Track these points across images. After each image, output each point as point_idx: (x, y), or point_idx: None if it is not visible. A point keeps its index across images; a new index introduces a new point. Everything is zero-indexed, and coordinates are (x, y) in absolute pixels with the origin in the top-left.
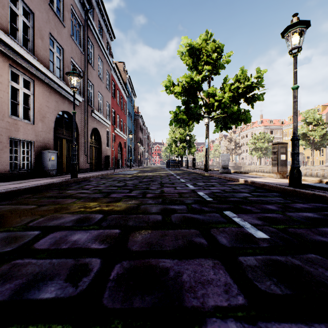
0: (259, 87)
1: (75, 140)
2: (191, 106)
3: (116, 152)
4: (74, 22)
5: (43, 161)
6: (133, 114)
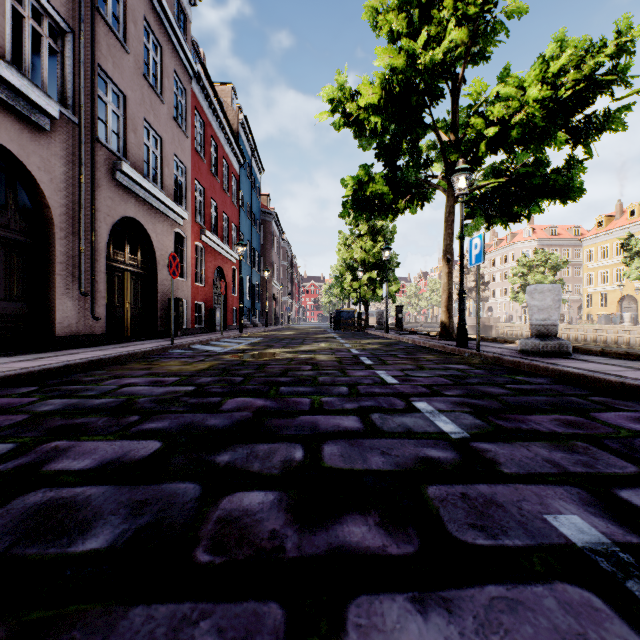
0: (611, 92)
1: None
2: None
3: (206, 292)
4: None
5: None
6: (257, 208)
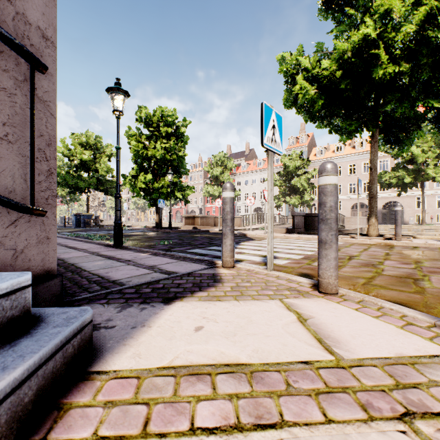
0: None
1: None
2: None
3: None
4: None
5: None
6: None
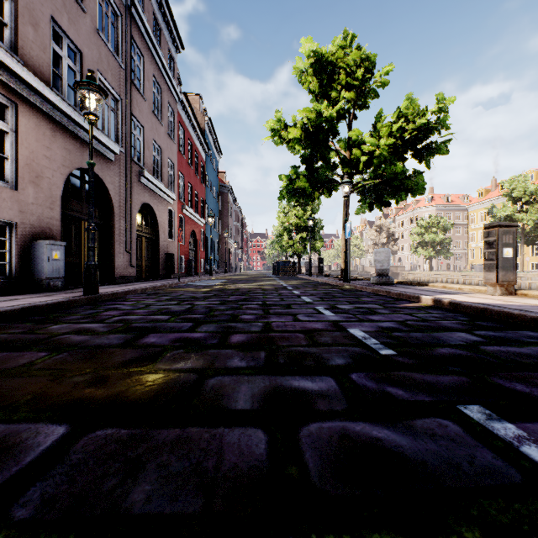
0: (439, 131)
1: (92, 219)
2: (317, 167)
3: (185, 249)
4: (104, 7)
5: (35, 262)
6: (217, 183)
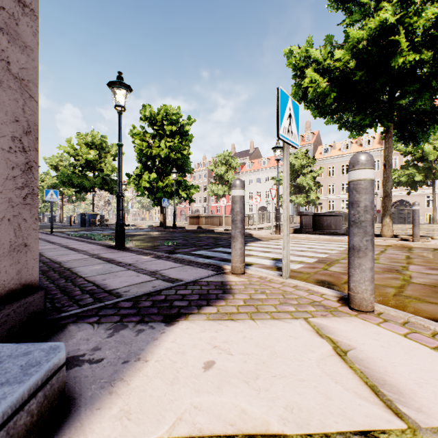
0: None
1: None
2: None
3: None
4: None
5: None
6: None
